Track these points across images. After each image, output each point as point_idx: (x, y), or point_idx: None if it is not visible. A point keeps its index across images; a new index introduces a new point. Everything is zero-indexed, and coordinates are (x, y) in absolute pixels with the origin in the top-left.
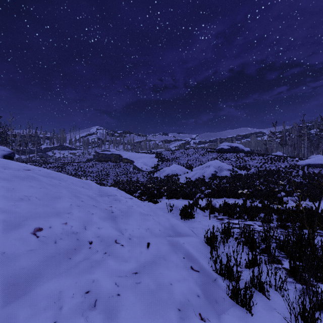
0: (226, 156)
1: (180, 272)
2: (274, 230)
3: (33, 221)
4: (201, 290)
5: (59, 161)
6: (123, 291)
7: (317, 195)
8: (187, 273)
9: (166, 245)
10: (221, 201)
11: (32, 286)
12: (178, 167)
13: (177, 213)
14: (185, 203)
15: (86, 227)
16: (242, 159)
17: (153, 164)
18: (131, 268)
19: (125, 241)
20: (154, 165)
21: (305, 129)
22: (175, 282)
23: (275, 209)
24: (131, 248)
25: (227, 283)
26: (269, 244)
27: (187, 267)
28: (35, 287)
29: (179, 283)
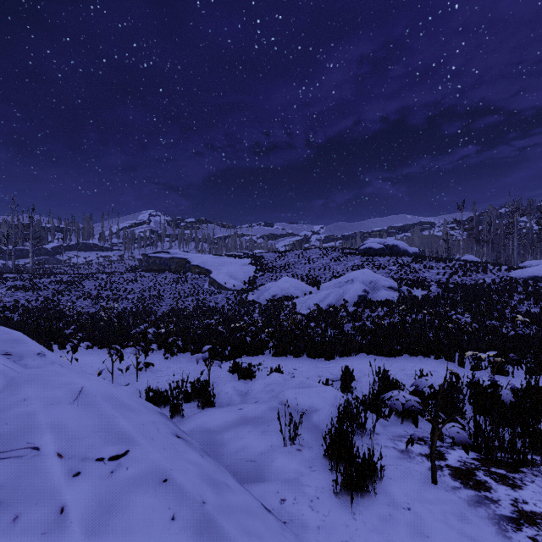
0: (378, 261)
1: None
2: None
3: None
4: None
5: (76, 270)
6: None
7: None
8: None
9: None
10: (401, 365)
11: None
12: (294, 283)
13: (315, 445)
14: (331, 396)
15: None
16: (409, 268)
17: (247, 276)
18: None
19: None
20: (248, 279)
21: (515, 214)
22: None
23: None
24: None
25: None
26: None
27: None
28: None
29: None
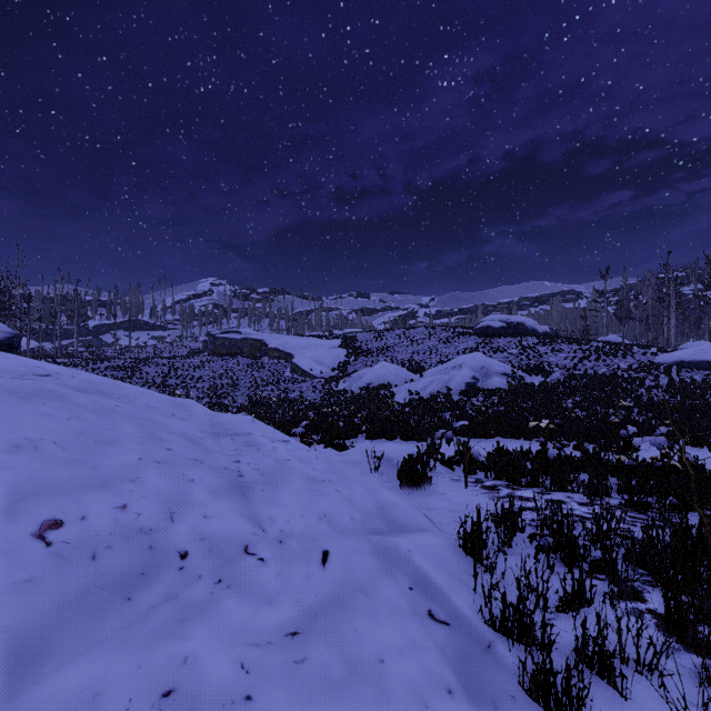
0: (497, 343)
1: (403, 626)
2: (620, 516)
3: (41, 504)
4: (456, 676)
5: (128, 354)
6: (262, 688)
7: (704, 430)
8: (420, 628)
9: (369, 555)
10: (489, 444)
11: (22, 681)
12: (392, 369)
13: (392, 474)
14: (409, 451)
15: (173, 515)
16: (533, 351)
17: (336, 361)
18: (282, 621)
19: (270, 548)
20: (338, 364)
21: (672, 284)
22: (393, 656)
23: (614, 464)
24: (285, 565)
25: (520, 655)
26: (611, 552)
27: (421, 613)
28: (29, 685)
29: (403, 659)
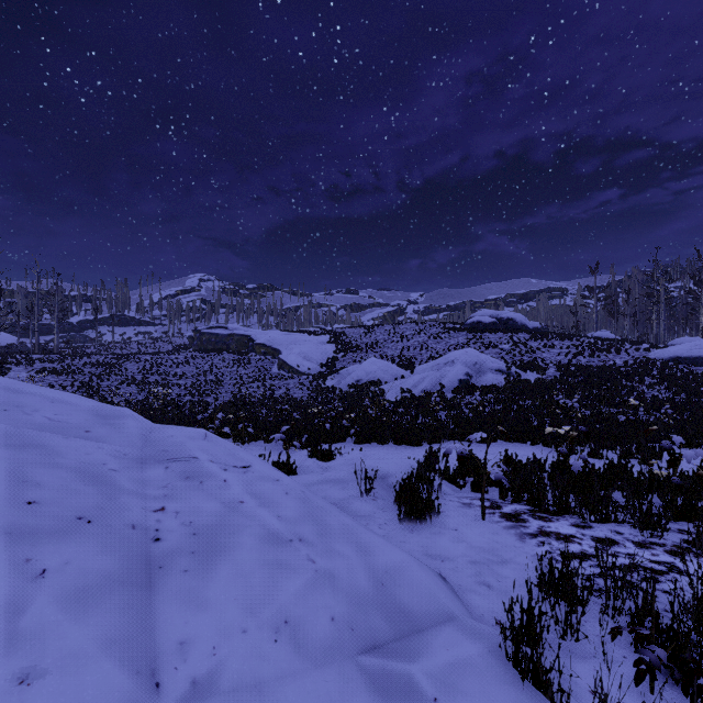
0: (488, 339)
1: None
2: None
3: None
4: None
5: (112, 350)
6: None
7: None
8: None
9: None
10: (492, 450)
11: None
12: (382, 365)
13: (388, 498)
14: (407, 465)
15: None
16: (525, 347)
17: (325, 357)
18: None
19: None
20: (326, 361)
21: (662, 280)
22: None
23: (648, 479)
24: None
25: None
26: None
27: None
28: None
29: None
